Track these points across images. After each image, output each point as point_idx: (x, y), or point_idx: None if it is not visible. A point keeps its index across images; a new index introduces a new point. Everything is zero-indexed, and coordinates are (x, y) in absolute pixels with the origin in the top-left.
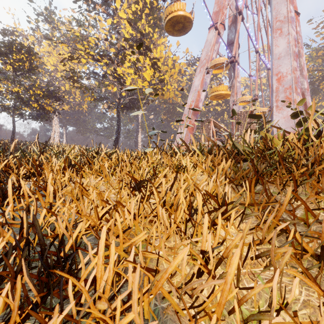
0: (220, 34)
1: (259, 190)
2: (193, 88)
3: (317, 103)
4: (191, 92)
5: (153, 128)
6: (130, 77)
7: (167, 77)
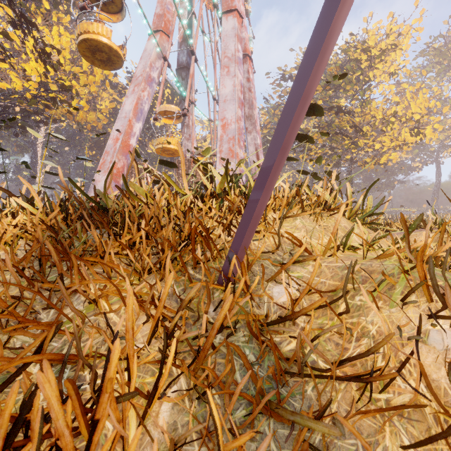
0: (164, 48)
1: None
2: (122, 113)
3: None
4: (119, 119)
5: (27, 164)
6: None
7: (78, 86)
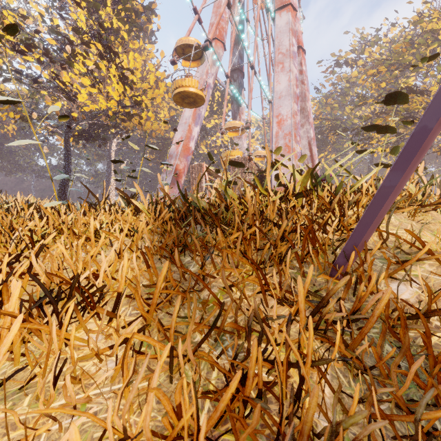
0: (219, 54)
1: (187, 263)
2: (183, 120)
3: (327, 155)
4: (180, 125)
5: (115, 171)
6: (85, 89)
7: (147, 100)
